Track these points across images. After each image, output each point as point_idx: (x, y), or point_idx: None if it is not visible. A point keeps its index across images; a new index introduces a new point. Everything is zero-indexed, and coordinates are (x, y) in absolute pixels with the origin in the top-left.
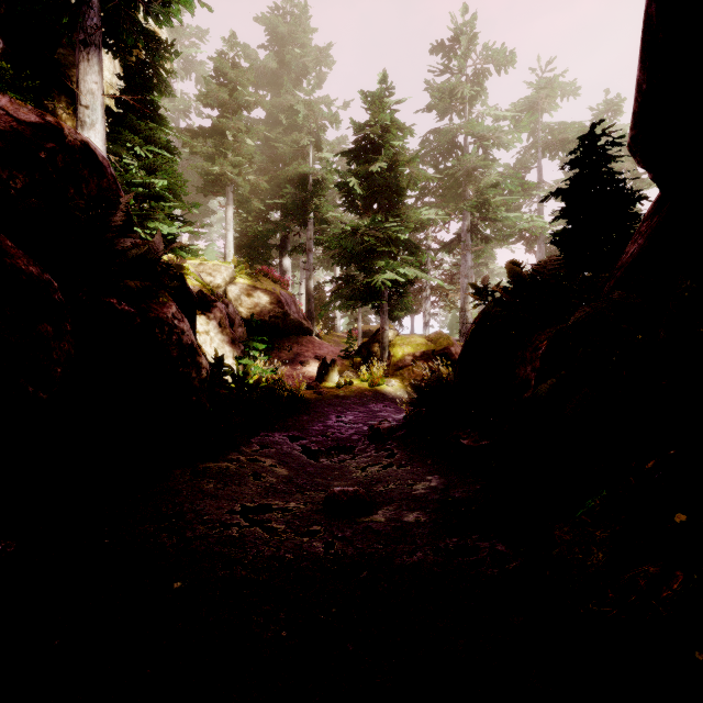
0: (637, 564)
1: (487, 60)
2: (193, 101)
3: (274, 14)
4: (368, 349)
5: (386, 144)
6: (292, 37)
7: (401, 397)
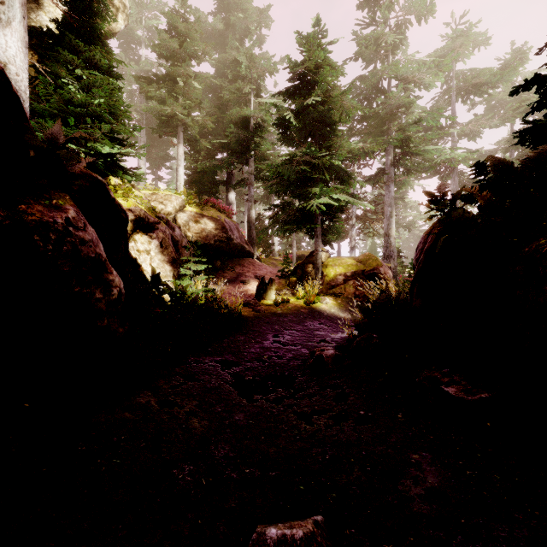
0: None
1: (408, 12)
2: (155, 63)
3: None
4: (303, 270)
5: (320, 77)
6: (236, 3)
7: (335, 314)
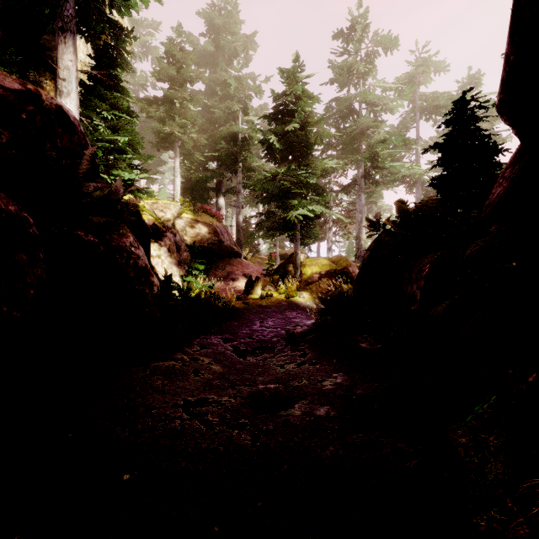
0: (535, 476)
1: (376, 44)
2: (149, 77)
3: (211, 10)
4: (284, 269)
5: (298, 109)
6: (226, 27)
7: (310, 306)
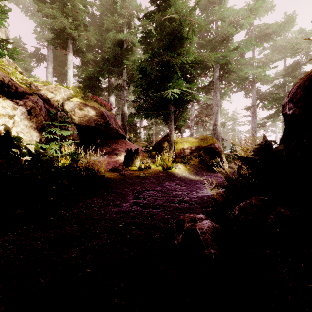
0: None
1: None
2: None
3: None
4: (160, 146)
5: None
6: None
7: (186, 176)
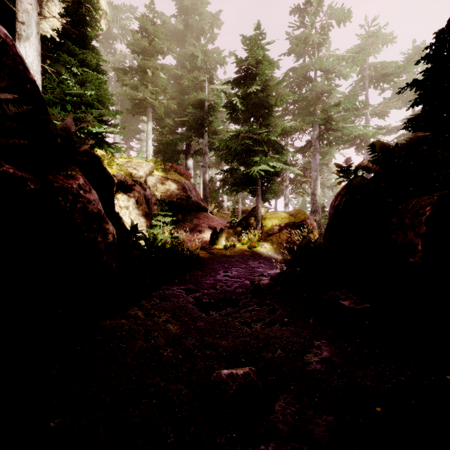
0: None
1: (330, 17)
2: (128, 55)
3: None
4: (246, 222)
5: (260, 71)
6: (194, 8)
7: (272, 256)
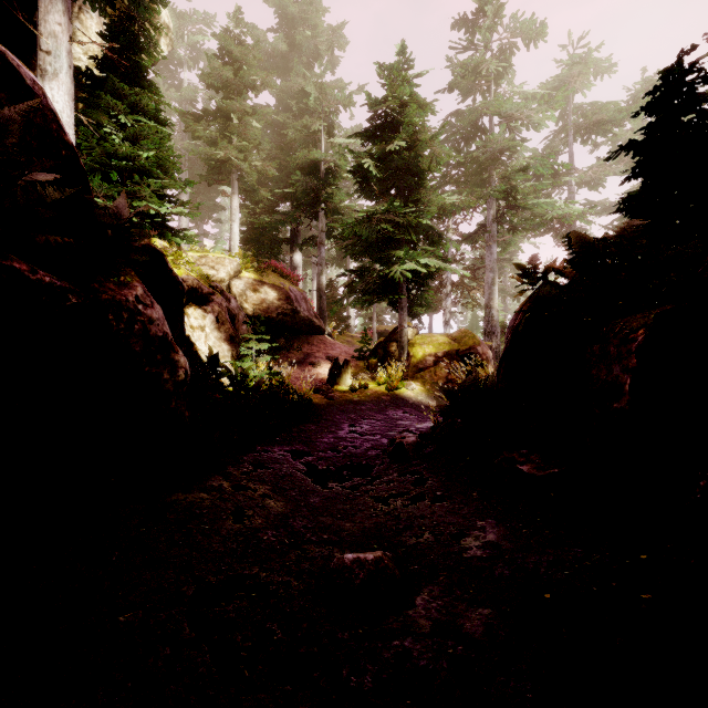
0: None
1: (514, 34)
2: (200, 90)
3: None
4: (385, 349)
5: (405, 119)
6: (303, 18)
7: (423, 402)
